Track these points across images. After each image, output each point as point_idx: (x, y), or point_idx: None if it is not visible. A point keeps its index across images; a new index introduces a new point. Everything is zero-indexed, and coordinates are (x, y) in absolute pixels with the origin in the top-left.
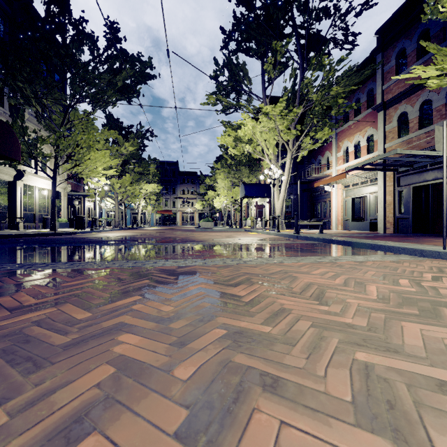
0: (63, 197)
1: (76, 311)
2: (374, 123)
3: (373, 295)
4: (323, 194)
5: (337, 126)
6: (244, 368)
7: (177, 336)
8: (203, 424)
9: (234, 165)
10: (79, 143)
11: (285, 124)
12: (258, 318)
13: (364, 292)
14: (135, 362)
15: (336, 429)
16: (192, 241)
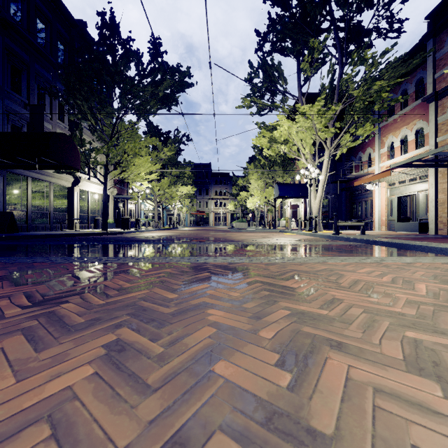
0: (110, 200)
1: (165, 293)
2: (423, 115)
3: (422, 292)
4: (364, 193)
5: (380, 121)
6: (312, 335)
7: (251, 313)
8: (292, 362)
9: (267, 165)
10: (126, 151)
11: (323, 123)
12: (314, 304)
13: (413, 289)
14: (228, 326)
15: (391, 372)
16: (231, 241)
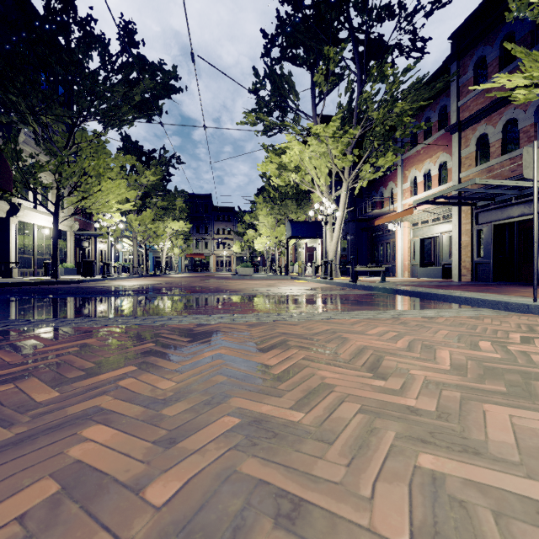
0: (69, 237)
1: (39, 390)
2: (447, 147)
3: (445, 364)
4: (386, 234)
5: (403, 151)
6: (253, 483)
7: (169, 428)
8: None
9: (278, 198)
10: (86, 170)
11: (339, 148)
12: (287, 398)
13: (434, 359)
14: (95, 473)
15: None
16: (224, 291)
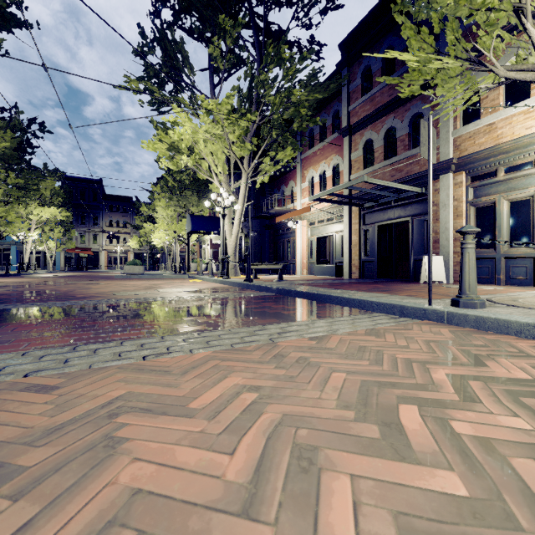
0: None
1: None
2: (339, 150)
3: None
4: (287, 232)
5: (302, 150)
6: None
7: None
8: None
9: (178, 188)
10: None
11: (237, 133)
12: None
13: None
14: None
15: None
16: (64, 298)
